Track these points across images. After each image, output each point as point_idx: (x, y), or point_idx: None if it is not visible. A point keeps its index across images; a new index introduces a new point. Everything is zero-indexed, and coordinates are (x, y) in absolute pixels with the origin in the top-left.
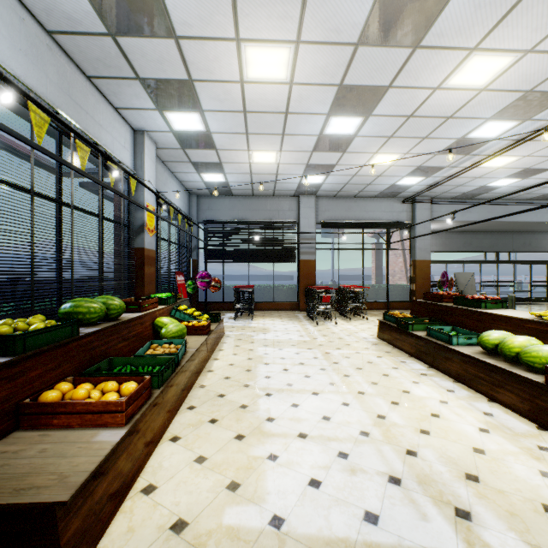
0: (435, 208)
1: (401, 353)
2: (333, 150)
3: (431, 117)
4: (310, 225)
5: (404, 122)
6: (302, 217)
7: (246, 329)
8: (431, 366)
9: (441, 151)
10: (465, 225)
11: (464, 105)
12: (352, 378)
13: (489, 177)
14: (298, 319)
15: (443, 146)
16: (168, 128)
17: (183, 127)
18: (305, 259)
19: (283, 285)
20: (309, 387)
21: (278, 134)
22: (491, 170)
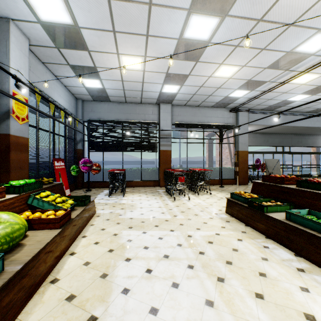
0: (250, 116)
1: (256, 233)
2: (188, 58)
3: (276, 23)
4: (167, 125)
5: (253, 27)
6: (162, 119)
7: (116, 206)
8: (299, 254)
9: (269, 66)
10: (290, 122)
11: (309, 9)
12: (229, 286)
13: (291, 93)
14: (159, 195)
15: (273, 60)
16: (33, 16)
17: (49, 16)
18: (164, 149)
19: (148, 168)
20: (181, 316)
21: (143, 34)
22: (296, 86)
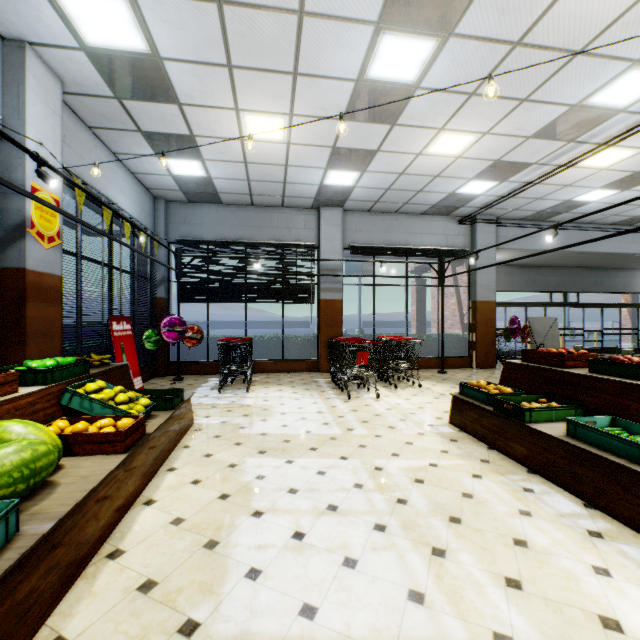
0: (500, 232)
1: (509, 462)
2: (377, 118)
3: (549, 50)
4: (335, 250)
5: (503, 57)
6: (324, 238)
7: (234, 410)
8: (592, 503)
9: (537, 133)
10: (578, 244)
11: (614, 22)
12: (455, 565)
13: (581, 186)
14: (319, 388)
15: (545, 122)
16: (72, 37)
17: (103, 37)
18: (328, 298)
19: (297, 336)
20: (361, 621)
21: (286, 71)
22: (590, 174)
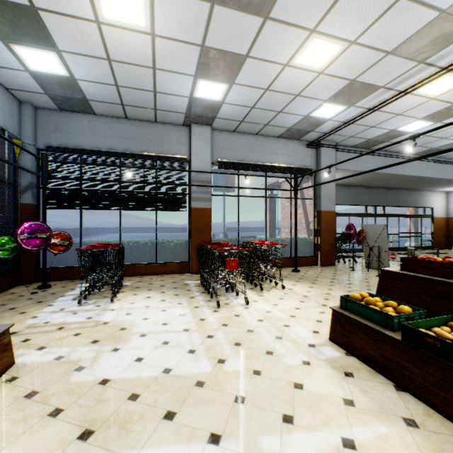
0: (338, 155)
1: (442, 423)
2: (249, 5)
3: None
4: (204, 164)
5: None
6: (195, 152)
7: (83, 333)
8: None
9: (398, 47)
10: (442, 152)
11: None
12: None
13: (409, 116)
14: (188, 293)
15: (409, 32)
16: None
17: None
18: (198, 206)
19: (170, 241)
20: None
21: None
22: (420, 103)
